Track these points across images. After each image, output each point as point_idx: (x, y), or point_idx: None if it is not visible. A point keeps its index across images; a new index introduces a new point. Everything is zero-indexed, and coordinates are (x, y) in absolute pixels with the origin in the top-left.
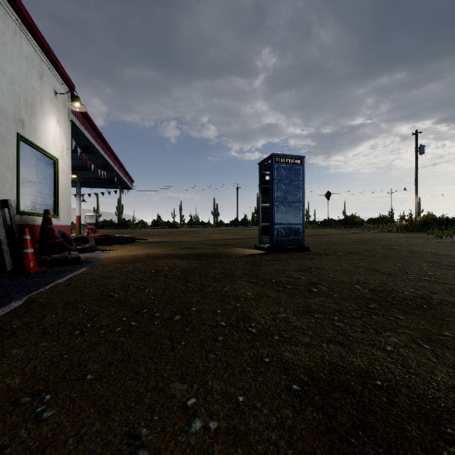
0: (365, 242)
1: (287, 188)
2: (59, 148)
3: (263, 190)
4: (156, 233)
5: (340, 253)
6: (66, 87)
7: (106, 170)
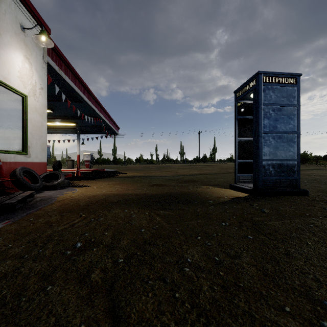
0: None
1: (277, 114)
2: (29, 85)
3: (240, 122)
4: (136, 168)
5: None
6: (39, 29)
7: (96, 118)
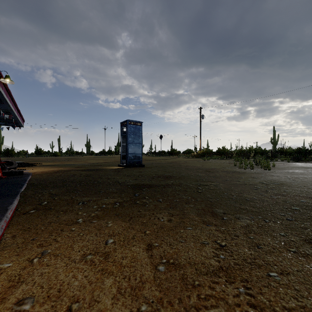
0: (172, 162)
1: (134, 136)
2: None
3: (122, 136)
4: (44, 160)
5: (157, 167)
6: None
7: (6, 113)
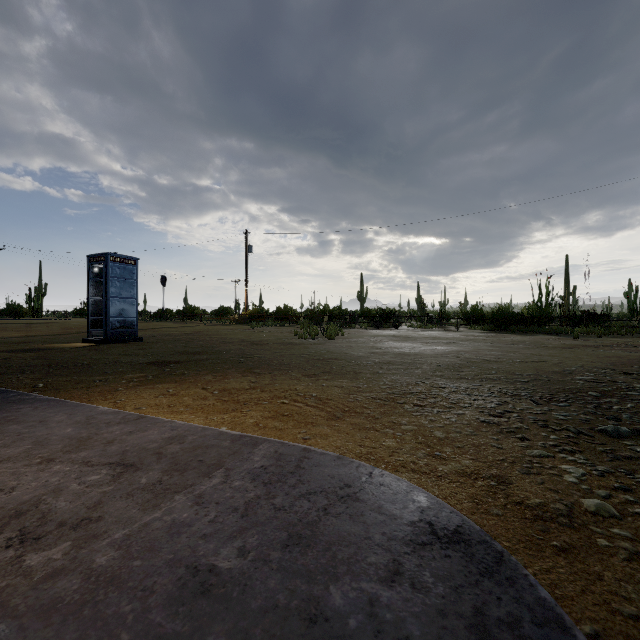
0: (195, 333)
1: (122, 285)
2: None
3: (93, 283)
4: None
5: (169, 341)
6: None
7: None
